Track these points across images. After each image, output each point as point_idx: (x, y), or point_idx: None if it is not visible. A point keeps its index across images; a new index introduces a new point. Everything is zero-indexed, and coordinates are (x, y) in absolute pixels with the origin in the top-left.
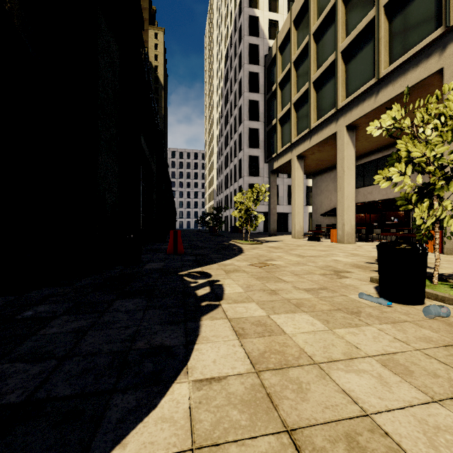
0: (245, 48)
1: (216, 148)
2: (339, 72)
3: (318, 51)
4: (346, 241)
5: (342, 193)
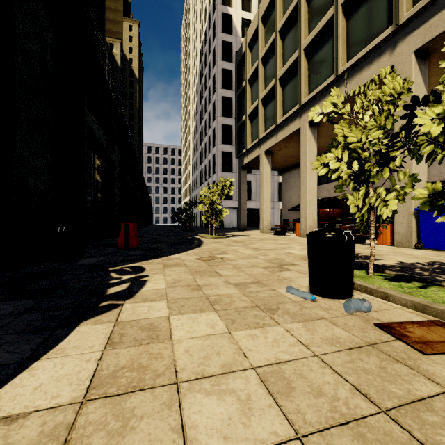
0: (219, 45)
1: (192, 144)
2: (302, 69)
3: (283, 48)
4: None
5: (305, 188)
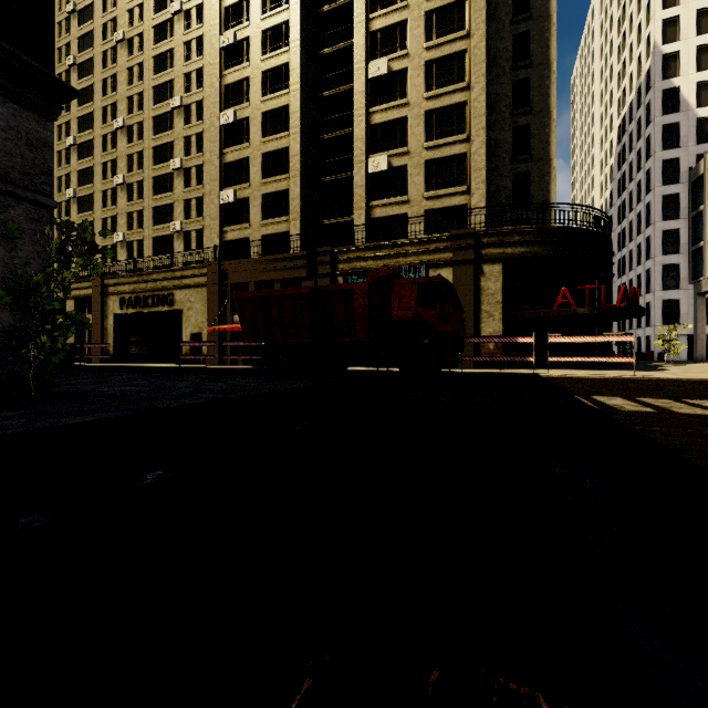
0: (657, 133)
1: None
2: None
3: None
4: None
5: None
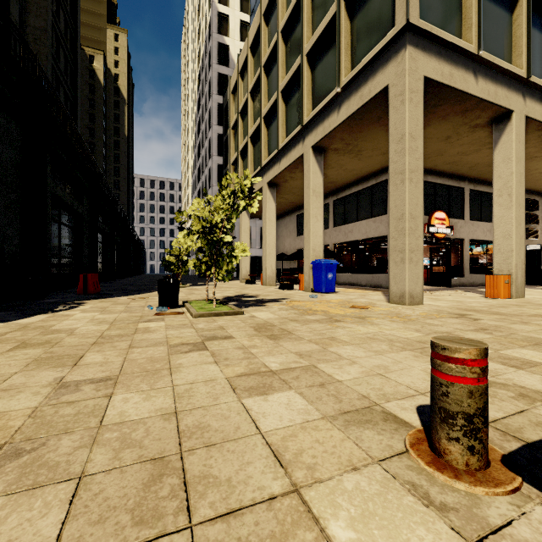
0: (214, 77)
1: (191, 180)
2: (262, 135)
3: (254, 109)
4: (267, 284)
5: (265, 241)
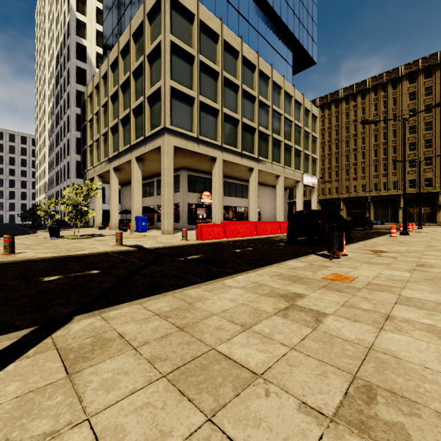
0: (73, 69)
1: (48, 141)
2: (109, 138)
3: (105, 117)
4: (113, 229)
5: (112, 203)
